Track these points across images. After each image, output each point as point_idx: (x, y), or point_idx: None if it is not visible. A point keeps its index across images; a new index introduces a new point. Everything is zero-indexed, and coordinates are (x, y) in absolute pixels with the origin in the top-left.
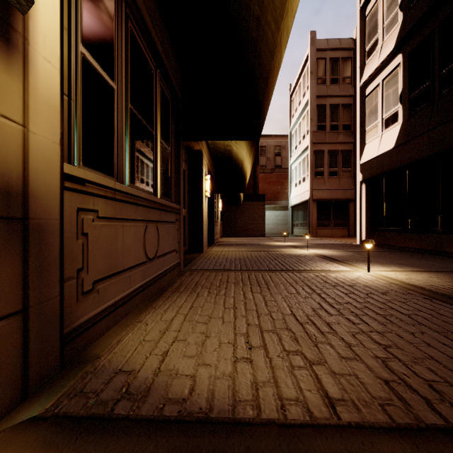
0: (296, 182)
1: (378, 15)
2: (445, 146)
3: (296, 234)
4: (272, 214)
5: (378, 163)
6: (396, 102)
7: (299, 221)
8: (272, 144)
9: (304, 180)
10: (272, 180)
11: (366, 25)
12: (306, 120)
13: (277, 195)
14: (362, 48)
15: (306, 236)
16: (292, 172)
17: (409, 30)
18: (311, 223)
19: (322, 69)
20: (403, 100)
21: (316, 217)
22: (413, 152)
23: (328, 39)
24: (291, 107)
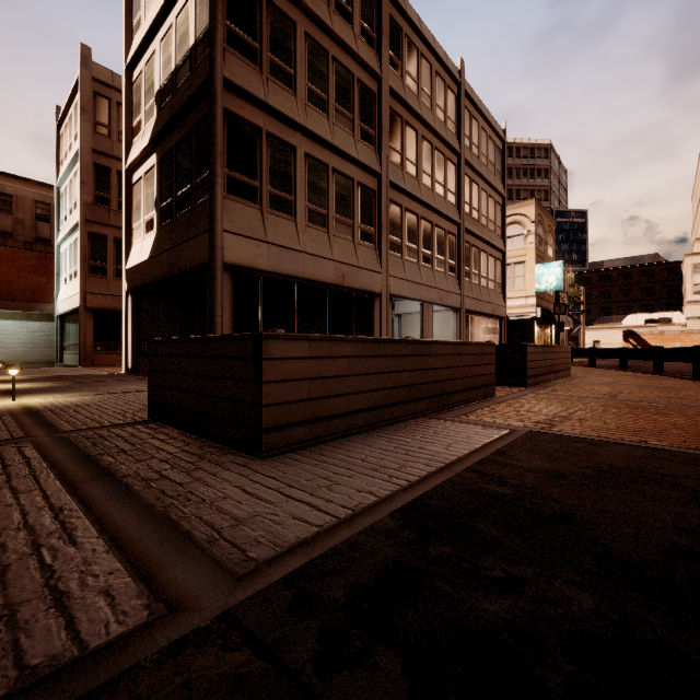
0: (67, 277)
1: (142, 91)
2: (175, 270)
3: (67, 363)
4: (23, 328)
5: (138, 273)
6: (153, 207)
7: (71, 341)
8: (31, 195)
9: (76, 276)
10: (28, 263)
11: (133, 94)
12: (78, 180)
13: (40, 293)
14: (129, 120)
15: None
16: (62, 257)
17: (157, 133)
18: (84, 345)
19: (104, 112)
20: (157, 207)
21: (92, 336)
22: (159, 269)
23: (114, 73)
24: (61, 147)
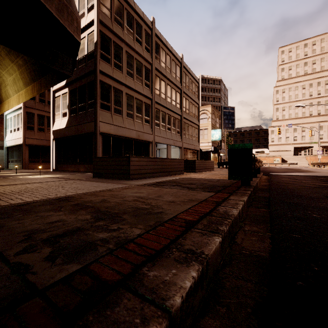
0: (12, 130)
1: None
2: (79, 133)
3: (11, 168)
4: None
5: (60, 132)
6: (66, 108)
7: (14, 158)
8: None
9: (19, 130)
10: None
11: None
12: None
13: None
14: None
15: (15, 166)
16: (8, 120)
17: (70, 82)
18: (24, 160)
19: None
20: (68, 108)
21: (28, 156)
22: (71, 132)
23: None
24: None
